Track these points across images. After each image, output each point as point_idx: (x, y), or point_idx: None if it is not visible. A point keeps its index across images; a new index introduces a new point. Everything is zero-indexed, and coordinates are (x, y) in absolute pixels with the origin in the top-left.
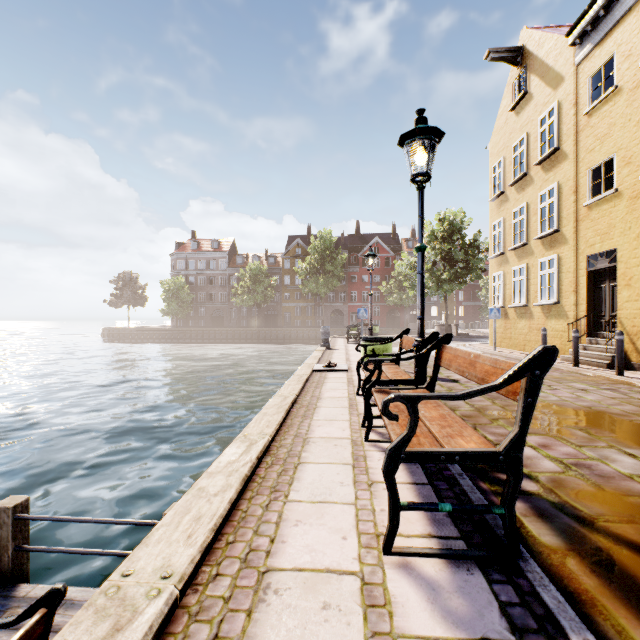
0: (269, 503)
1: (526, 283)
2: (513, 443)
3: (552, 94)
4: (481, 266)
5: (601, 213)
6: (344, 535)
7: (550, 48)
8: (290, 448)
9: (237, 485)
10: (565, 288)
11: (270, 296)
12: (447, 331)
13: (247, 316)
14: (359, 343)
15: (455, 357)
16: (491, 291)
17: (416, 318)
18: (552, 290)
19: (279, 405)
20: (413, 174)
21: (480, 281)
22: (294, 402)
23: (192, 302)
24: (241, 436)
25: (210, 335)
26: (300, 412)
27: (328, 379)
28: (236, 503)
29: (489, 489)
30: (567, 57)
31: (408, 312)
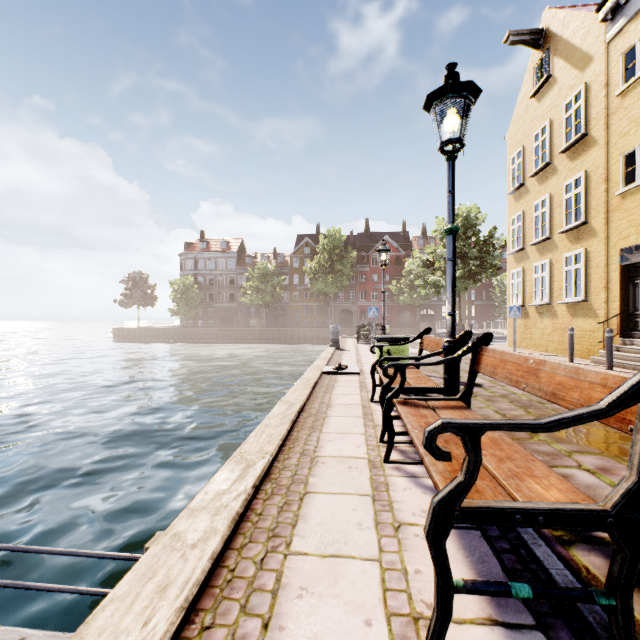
0: (265, 556)
1: (549, 280)
2: (629, 499)
3: (579, 76)
4: (496, 263)
5: (637, 202)
6: (367, 617)
7: (577, 27)
8: (295, 471)
9: (224, 530)
10: (594, 284)
11: (278, 296)
12: (460, 331)
13: (256, 316)
14: (370, 343)
15: (502, 362)
16: (509, 289)
17: (427, 318)
18: (579, 287)
19: (284, 414)
20: (443, 141)
21: (493, 280)
22: (301, 410)
23: (201, 302)
24: (236, 455)
25: (219, 335)
26: (307, 422)
27: (338, 383)
28: (221, 556)
29: (551, 534)
30: (596, 35)
31: (419, 312)
